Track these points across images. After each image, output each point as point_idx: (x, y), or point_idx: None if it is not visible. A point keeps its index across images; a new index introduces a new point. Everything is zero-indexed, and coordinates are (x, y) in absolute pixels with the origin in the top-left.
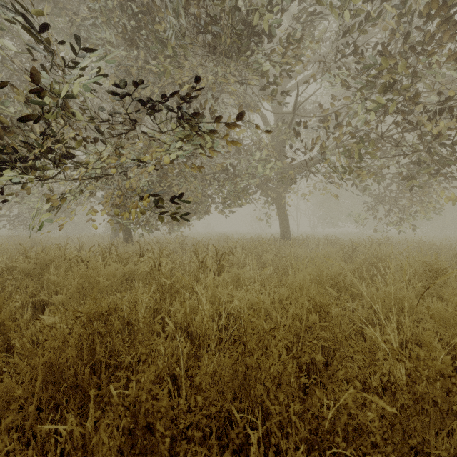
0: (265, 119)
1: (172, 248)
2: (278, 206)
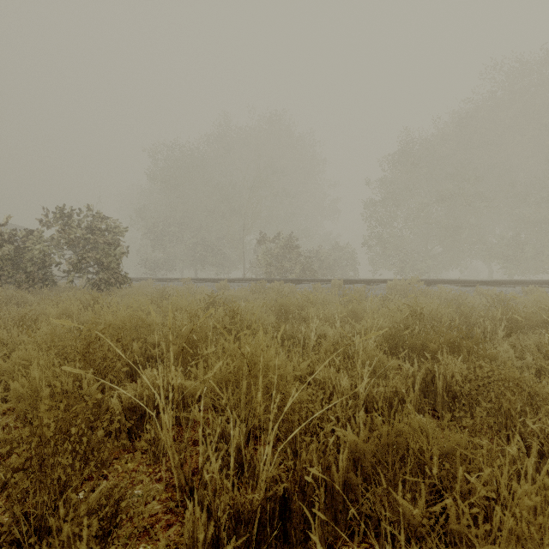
0: None
1: None
2: None
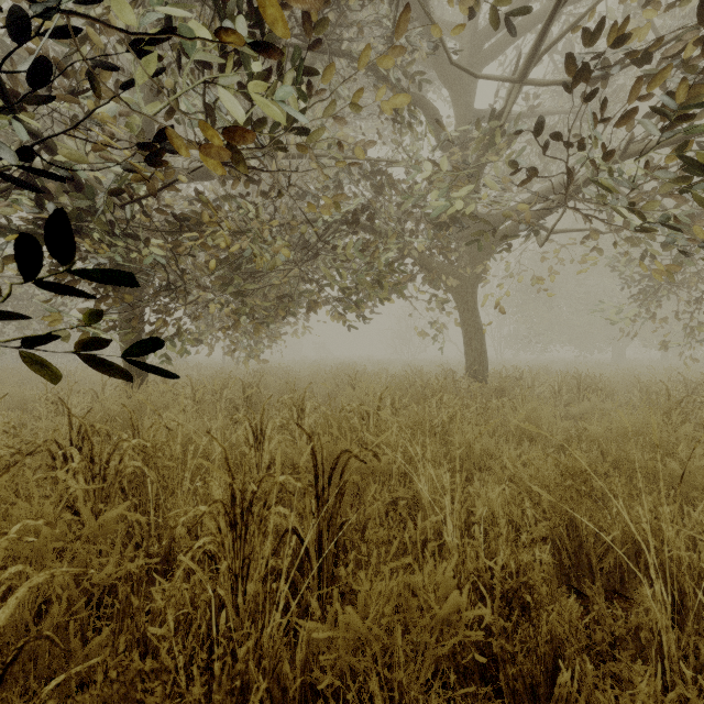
0: (438, 112)
1: (228, 399)
2: (463, 307)
